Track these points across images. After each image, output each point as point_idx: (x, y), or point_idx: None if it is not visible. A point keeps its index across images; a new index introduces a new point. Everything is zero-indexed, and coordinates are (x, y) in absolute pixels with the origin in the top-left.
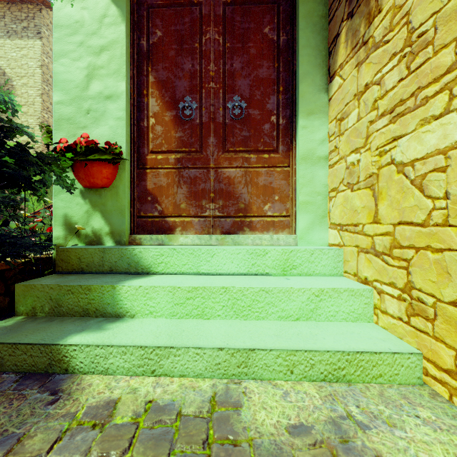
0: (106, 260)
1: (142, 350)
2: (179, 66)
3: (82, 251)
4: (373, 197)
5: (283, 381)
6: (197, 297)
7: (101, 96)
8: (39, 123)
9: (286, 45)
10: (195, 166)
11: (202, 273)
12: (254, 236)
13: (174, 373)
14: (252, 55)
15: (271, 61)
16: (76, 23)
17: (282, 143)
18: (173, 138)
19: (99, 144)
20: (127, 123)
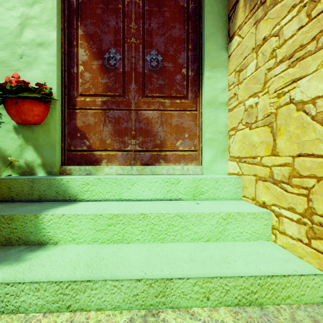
0: (35, 189)
1: (56, 286)
2: (105, 22)
3: (12, 181)
4: (271, 133)
5: (200, 308)
6: (118, 223)
7: (34, 43)
8: None
9: (194, 11)
10: (118, 107)
11: (124, 200)
12: (168, 167)
13: (91, 307)
14: (166, 17)
15: (182, 23)
16: None
17: (191, 91)
18: (100, 84)
19: (32, 86)
20: (58, 69)
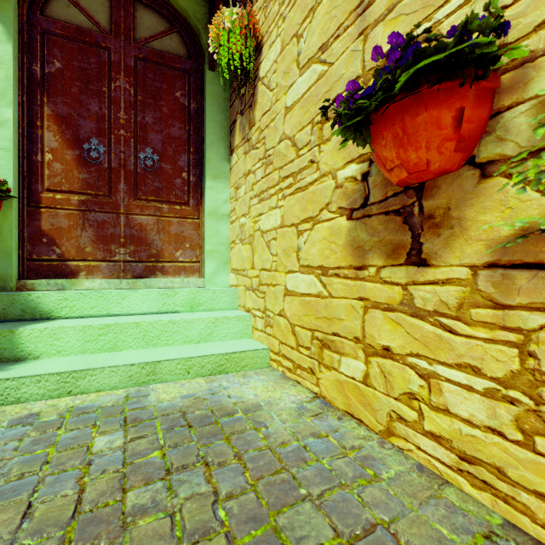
0: None
1: (58, 376)
2: (84, 105)
3: None
4: (252, 251)
5: (183, 380)
6: (109, 333)
7: None
8: None
9: (196, 112)
10: (103, 210)
11: (113, 315)
12: (166, 280)
13: (91, 390)
14: (164, 113)
15: (183, 123)
16: None
17: (193, 197)
18: (77, 179)
19: None
20: (14, 155)
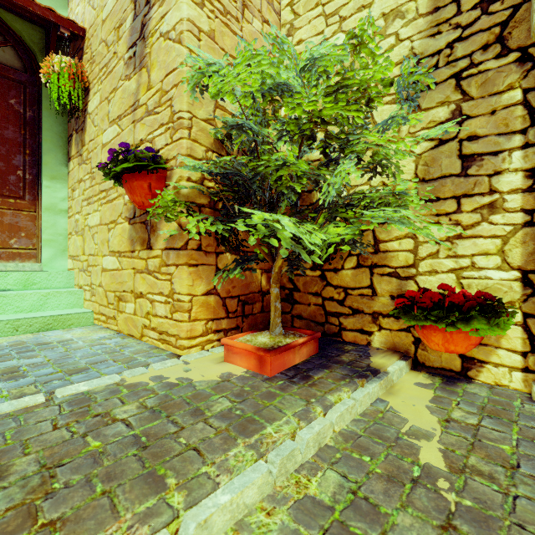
0: None
1: None
2: None
3: None
4: (83, 241)
5: (11, 336)
6: None
7: None
8: None
9: (33, 120)
10: None
11: None
12: None
13: None
14: None
15: (18, 127)
16: None
17: (29, 193)
18: None
19: None
20: None
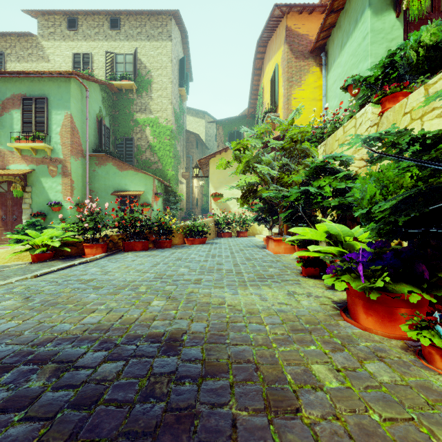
0: None
1: None
2: None
3: None
4: None
5: None
6: None
7: None
8: (170, 103)
9: None
10: None
11: None
12: None
13: None
14: None
15: None
16: (380, 29)
17: None
18: None
19: None
20: None
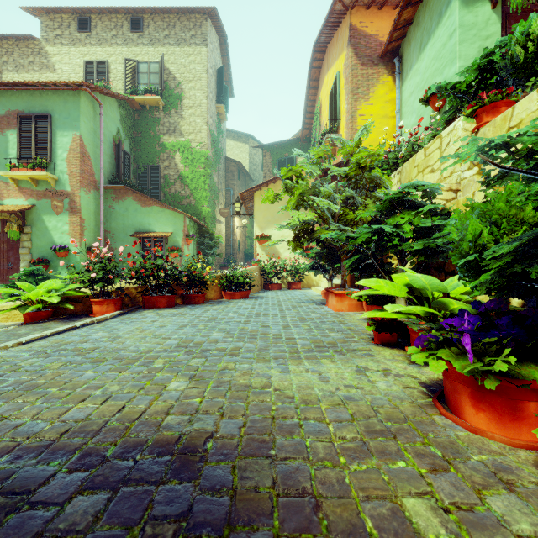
0: None
1: None
2: None
3: None
4: None
5: None
6: None
7: None
8: (205, 123)
9: None
10: None
11: None
12: None
13: None
14: None
15: None
16: (472, 24)
17: None
18: None
19: None
20: None
